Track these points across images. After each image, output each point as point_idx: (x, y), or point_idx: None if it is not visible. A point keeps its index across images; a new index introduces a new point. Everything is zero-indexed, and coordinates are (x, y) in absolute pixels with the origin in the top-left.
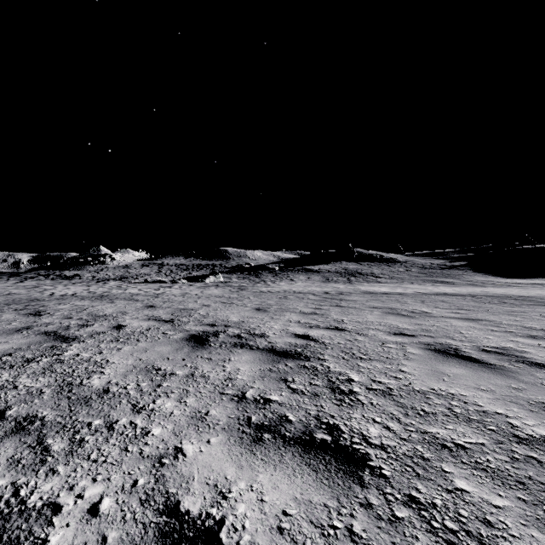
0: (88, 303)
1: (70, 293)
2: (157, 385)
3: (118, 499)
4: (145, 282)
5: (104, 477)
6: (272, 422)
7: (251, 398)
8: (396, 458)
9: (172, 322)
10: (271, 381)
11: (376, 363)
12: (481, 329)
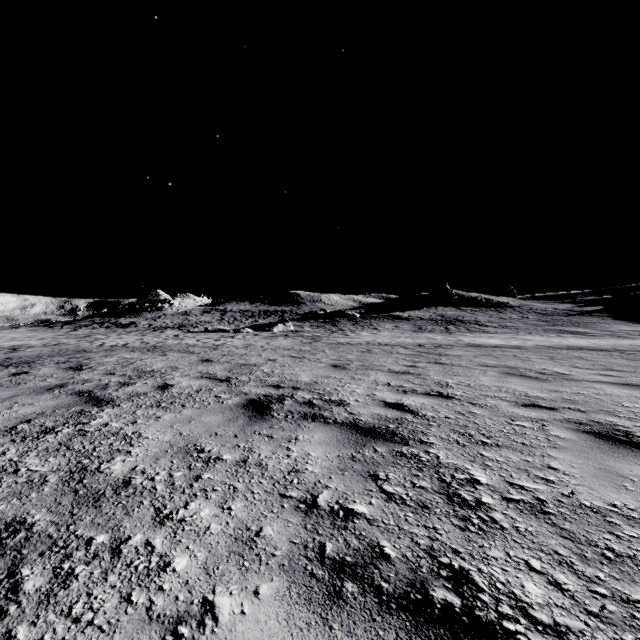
0: (137, 356)
1: (121, 343)
2: (195, 476)
3: None
4: (205, 331)
5: None
6: (359, 558)
7: (325, 508)
8: None
9: (228, 381)
10: (354, 476)
11: (508, 452)
12: None
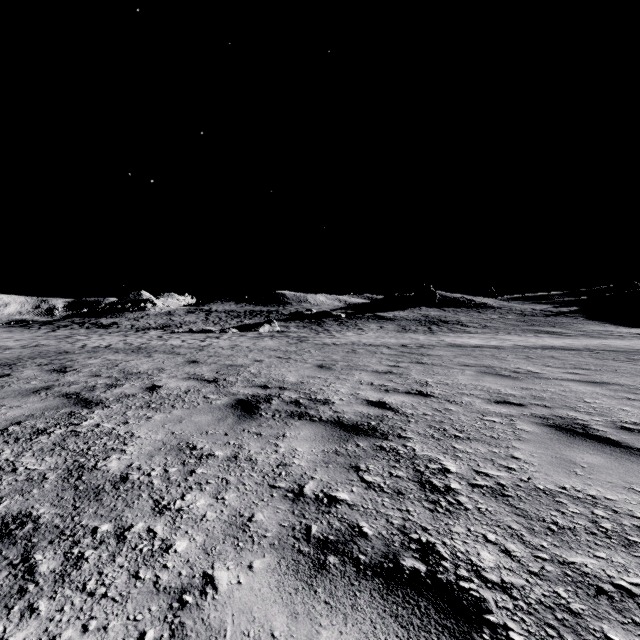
0: (122, 357)
1: (104, 344)
2: (189, 471)
3: None
4: (189, 331)
5: (99, 624)
6: (340, 536)
7: (311, 496)
8: (528, 610)
9: (216, 382)
10: (337, 468)
11: (478, 444)
12: (612, 396)
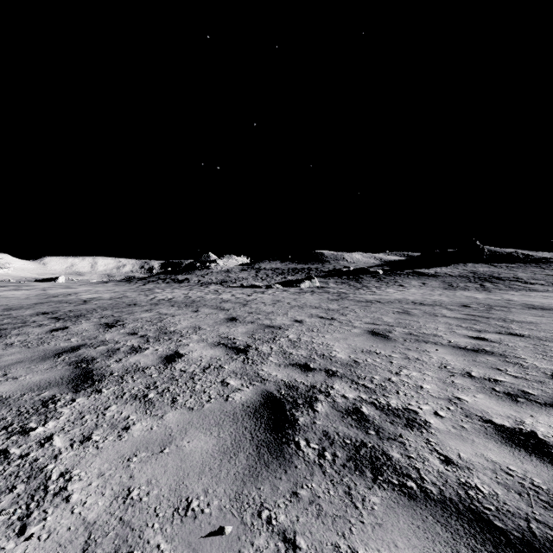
0: (172, 311)
1: (168, 297)
2: None
3: None
4: (241, 286)
5: None
6: None
7: None
8: None
9: (246, 353)
10: None
11: None
12: None
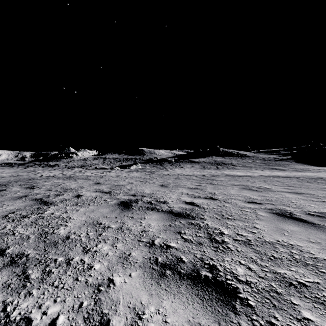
0: (61, 181)
1: (52, 175)
2: (99, 234)
3: (69, 316)
4: (95, 168)
5: (61, 299)
6: (172, 262)
7: (158, 245)
8: (257, 292)
9: (110, 193)
10: (170, 233)
11: (238, 221)
12: (305, 199)
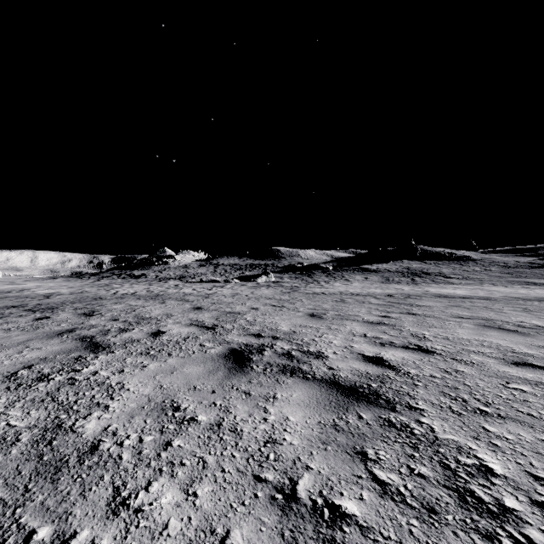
0: (141, 303)
1: (131, 292)
2: (164, 443)
3: None
4: (200, 281)
5: None
6: None
7: (307, 502)
8: None
9: (214, 329)
10: (338, 454)
11: (516, 426)
12: None
